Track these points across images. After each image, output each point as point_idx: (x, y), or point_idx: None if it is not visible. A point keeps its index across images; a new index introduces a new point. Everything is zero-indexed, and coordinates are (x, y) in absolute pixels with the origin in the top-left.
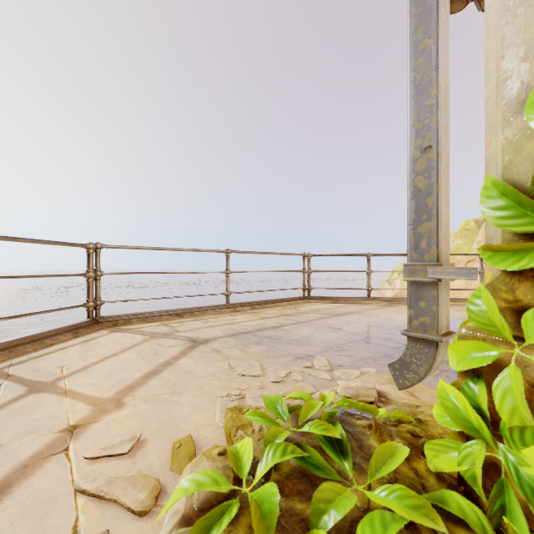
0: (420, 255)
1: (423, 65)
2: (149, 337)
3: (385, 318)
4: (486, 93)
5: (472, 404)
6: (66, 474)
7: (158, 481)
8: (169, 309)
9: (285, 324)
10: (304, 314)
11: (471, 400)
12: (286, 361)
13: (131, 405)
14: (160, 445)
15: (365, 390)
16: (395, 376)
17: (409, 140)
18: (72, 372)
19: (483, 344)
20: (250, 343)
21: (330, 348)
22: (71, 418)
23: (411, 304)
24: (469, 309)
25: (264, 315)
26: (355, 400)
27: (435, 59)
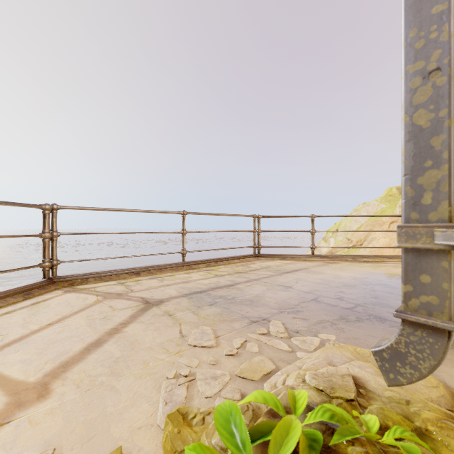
0: (421, 214)
1: None
2: (102, 298)
3: (331, 275)
4: None
5: None
6: None
7: None
8: (127, 268)
9: (238, 282)
10: (256, 272)
11: None
12: (240, 326)
13: (57, 394)
14: None
15: (338, 377)
16: (384, 368)
17: (404, 65)
18: (5, 344)
19: None
20: (204, 304)
21: (284, 309)
22: None
23: (408, 277)
24: None
25: (218, 273)
26: (331, 395)
27: None
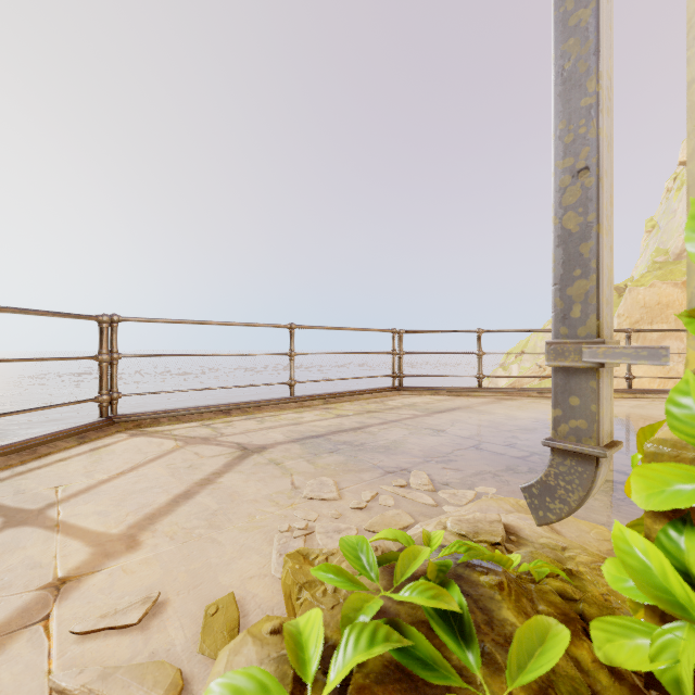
0: (570, 329)
1: (575, 48)
2: (184, 443)
3: (504, 415)
4: (689, 74)
5: (675, 564)
6: (40, 660)
7: (179, 673)
8: (213, 405)
9: (369, 424)
10: (395, 411)
11: (672, 557)
12: (371, 478)
13: (149, 546)
14: (187, 610)
15: (486, 523)
16: (533, 506)
17: (554, 160)
18: (70, 495)
19: (694, 469)
20: (322, 451)
21: (432, 458)
22: (60, 566)
23: (557, 400)
24: (670, 413)
25: (341, 412)
26: (474, 539)
27: (594, 38)
